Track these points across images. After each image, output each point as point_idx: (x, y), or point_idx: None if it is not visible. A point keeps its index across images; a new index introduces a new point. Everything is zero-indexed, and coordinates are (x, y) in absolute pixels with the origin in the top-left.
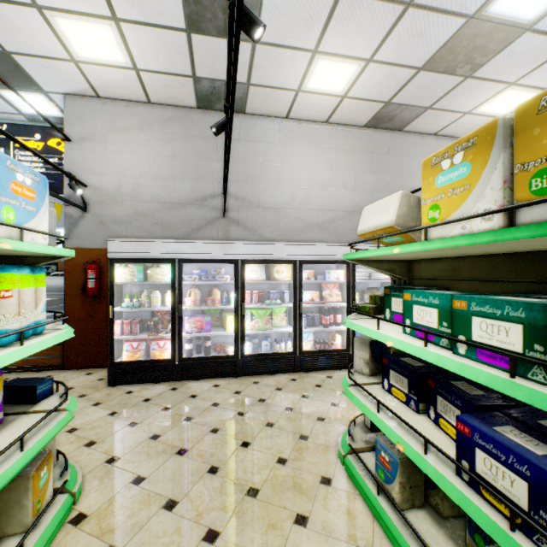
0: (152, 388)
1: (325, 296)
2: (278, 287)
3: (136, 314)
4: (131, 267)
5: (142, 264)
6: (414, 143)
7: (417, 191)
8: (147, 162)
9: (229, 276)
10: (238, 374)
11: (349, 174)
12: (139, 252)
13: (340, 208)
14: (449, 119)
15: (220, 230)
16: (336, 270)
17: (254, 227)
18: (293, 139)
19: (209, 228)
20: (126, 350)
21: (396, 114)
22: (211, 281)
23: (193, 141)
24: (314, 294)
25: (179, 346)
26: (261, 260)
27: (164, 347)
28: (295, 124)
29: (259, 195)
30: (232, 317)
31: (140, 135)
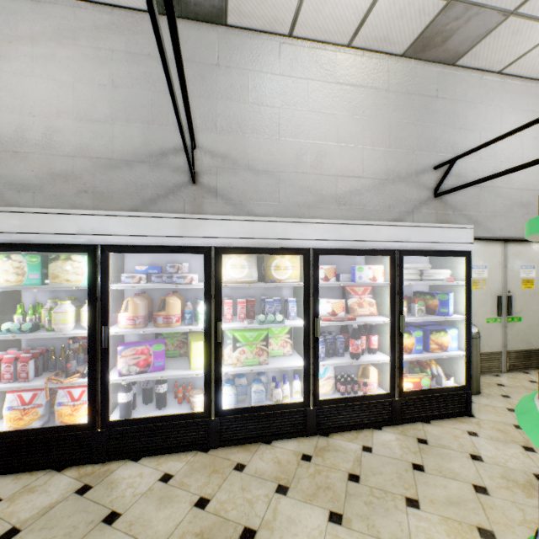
0: (43, 487)
1: (351, 306)
2: (277, 292)
3: (44, 338)
4: (16, 259)
5: (38, 254)
6: (472, 83)
7: (498, 139)
8: (69, 93)
9: (195, 275)
10: (211, 445)
11: (380, 125)
12: (26, 232)
13: (368, 173)
14: (534, 39)
15: (187, 203)
16: (371, 265)
17: (240, 200)
18: (300, 69)
19: (171, 200)
20: (8, 408)
21: (457, 27)
22: (163, 284)
23: (145, 63)
24: (337, 304)
25: (102, 401)
26: (251, 248)
27: (81, 399)
28: (302, 46)
29: (248, 151)
30: (200, 345)
31: (57, 49)
